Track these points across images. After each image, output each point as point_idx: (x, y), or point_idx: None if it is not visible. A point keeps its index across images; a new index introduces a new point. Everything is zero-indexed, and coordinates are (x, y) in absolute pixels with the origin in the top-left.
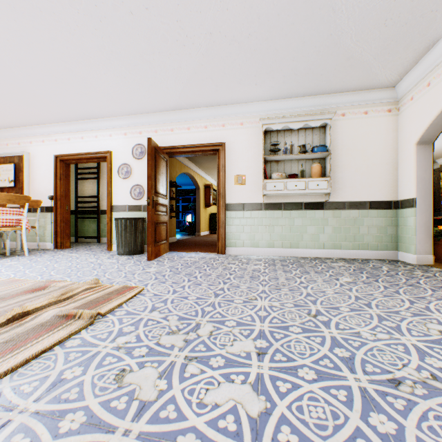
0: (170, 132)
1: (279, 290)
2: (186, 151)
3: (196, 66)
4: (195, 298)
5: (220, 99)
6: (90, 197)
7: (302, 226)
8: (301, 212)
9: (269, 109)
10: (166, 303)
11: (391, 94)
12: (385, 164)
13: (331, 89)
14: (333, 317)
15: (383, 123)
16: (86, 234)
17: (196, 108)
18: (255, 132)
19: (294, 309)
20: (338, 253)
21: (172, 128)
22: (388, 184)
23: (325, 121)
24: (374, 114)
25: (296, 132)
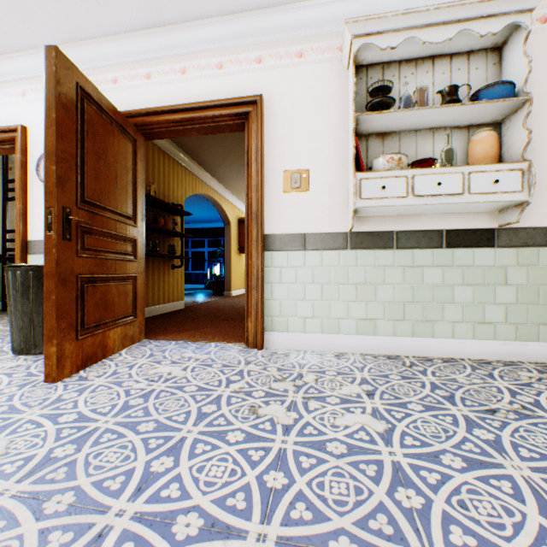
0: (144, 80)
1: None
2: (177, 120)
3: None
4: None
5: None
6: None
7: (442, 285)
8: (439, 253)
9: (364, 15)
10: None
11: None
12: None
13: None
14: None
15: None
16: None
17: (198, 21)
18: (330, 72)
19: None
20: (532, 351)
21: (148, 73)
22: None
23: (516, 19)
24: None
25: (429, 66)
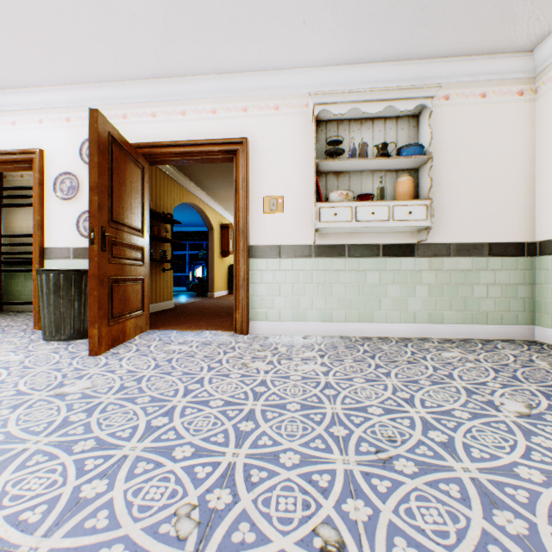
0: (150, 118)
1: (392, 471)
2: (178, 152)
3: None
4: None
5: (239, 57)
6: (23, 237)
7: (380, 284)
8: (377, 260)
9: (324, 83)
10: None
11: (524, 65)
12: (514, 182)
13: (431, 47)
14: None
15: (511, 114)
16: (19, 298)
17: (196, 76)
18: (299, 123)
19: None
20: (439, 330)
21: (153, 112)
22: (519, 214)
23: (423, 102)
24: (497, 98)
25: (370, 125)
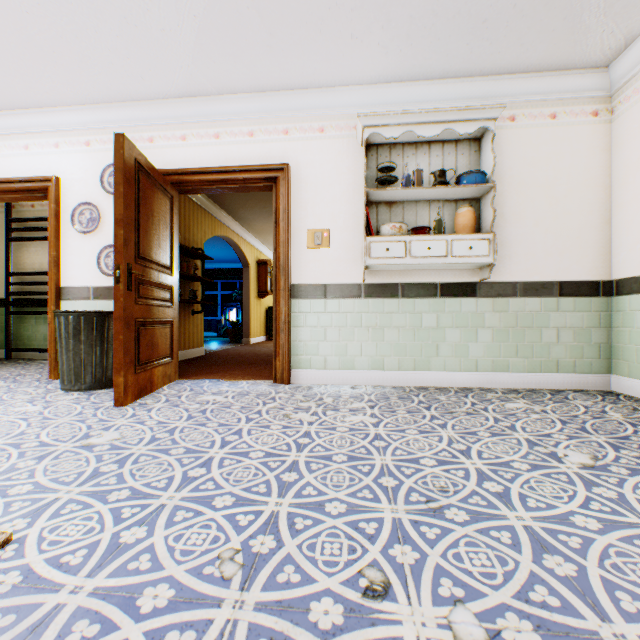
0: (179, 141)
1: (442, 519)
2: (211, 180)
3: None
4: (168, 596)
5: (279, 74)
6: (34, 275)
7: (437, 328)
8: (435, 301)
9: (375, 102)
10: None
11: (599, 82)
12: (588, 213)
13: (494, 63)
14: None
15: (584, 137)
16: (29, 344)
17: (231, 95)
18: (347, 147)
19: None
20: (504, 380)
21: (184, 135)
22: (593, 249)
23: (485, 124)
24: (568, 119)
25: (426, 149)
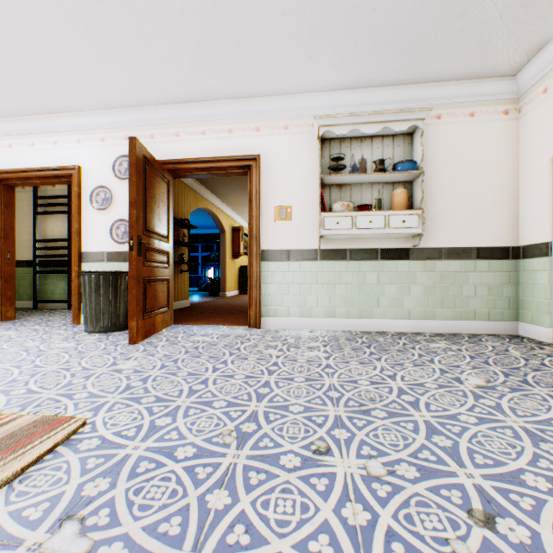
0: (174, 137)
1: (368, 416)
2: (199, 168)
3: (210, 12)
4: (193, 451)
5: (253, 85)
6: (56, 241)
7: (378, 284)
8: (376, 263)
9: (328, 105)
10: (114, 479)
11: (509, 88)
12: (500, 192)
13: (423, 74)
14: (535, 523)
15: (497, 131)
16: (51, 296)
17: (215, 101)
18: (306, 141)
19: (426, 490)
20: (431, 326)
21: (177, 132)
22: (504, 221)
23: (415, 123)
24: (484, 117)
25: (369, 142)
